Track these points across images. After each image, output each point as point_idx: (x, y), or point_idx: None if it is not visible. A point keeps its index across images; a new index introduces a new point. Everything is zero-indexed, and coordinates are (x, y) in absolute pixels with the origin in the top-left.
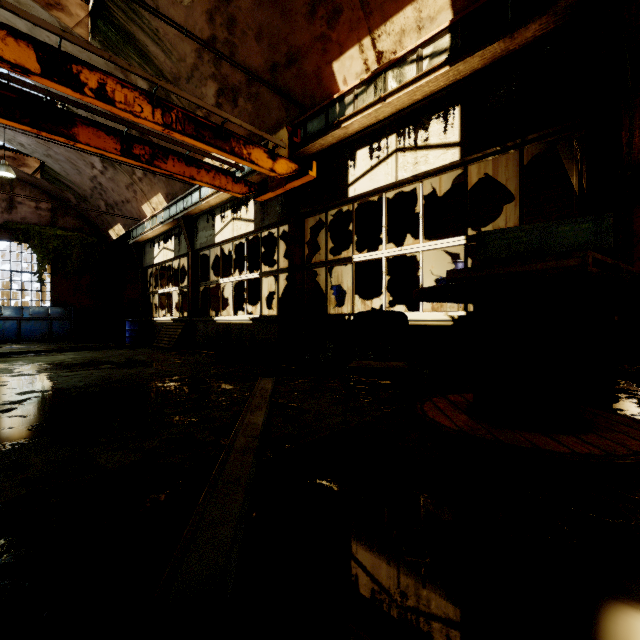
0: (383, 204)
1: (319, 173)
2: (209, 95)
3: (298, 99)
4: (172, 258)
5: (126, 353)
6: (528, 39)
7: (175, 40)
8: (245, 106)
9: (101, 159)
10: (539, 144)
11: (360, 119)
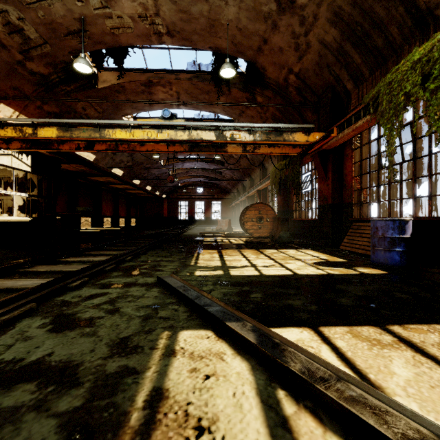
0: None
1: None
2: None
3: None
4: None
5: None
6: (48, 155)
7: None
8: None
9: None
10: (40, 176)
11: None
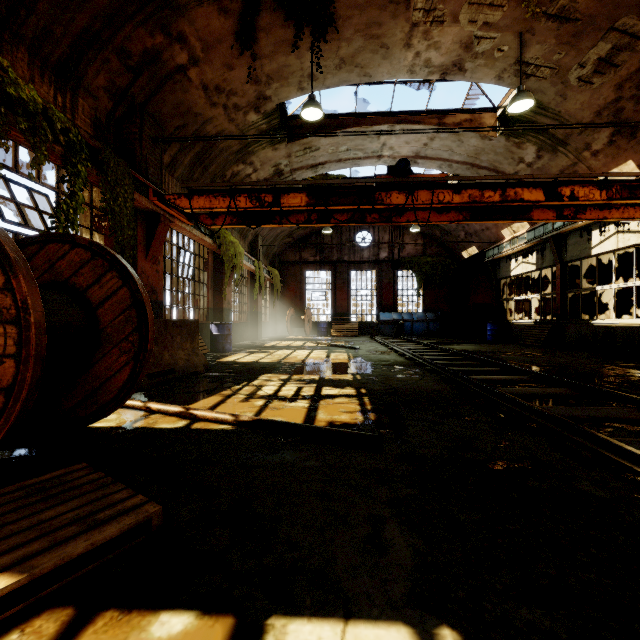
0: None
1: None
2: (601, 138)
3: None
4: (532, 270)
5: (507, 347)
6: None
7: (574, 112)
8: None
9: None
10: None
11: None
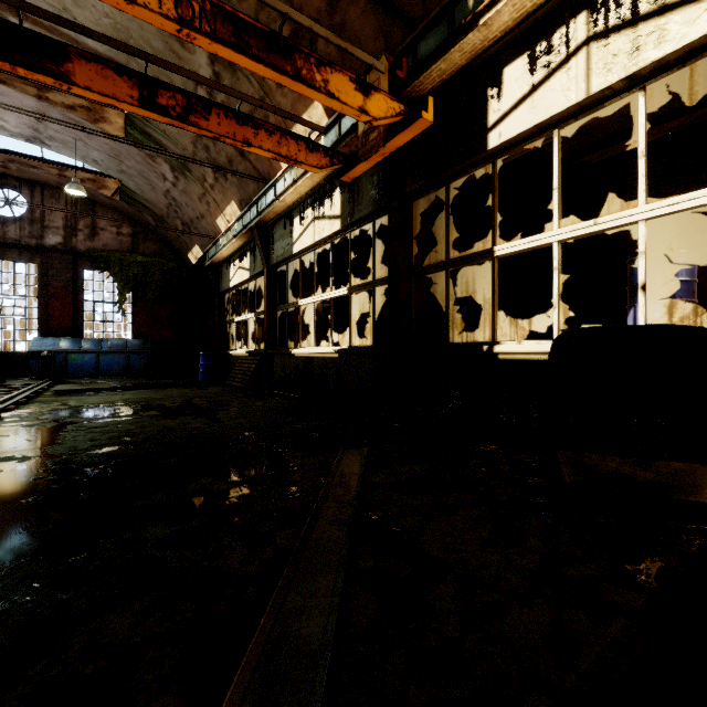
0: (554, 149)
1: (436, 124)
2: None
3: (403, 12)
4: (247, 279)
5: (189, 393)
6: None
7: None
8: (327, 49)
9: (171, 167)
10: None
11: None
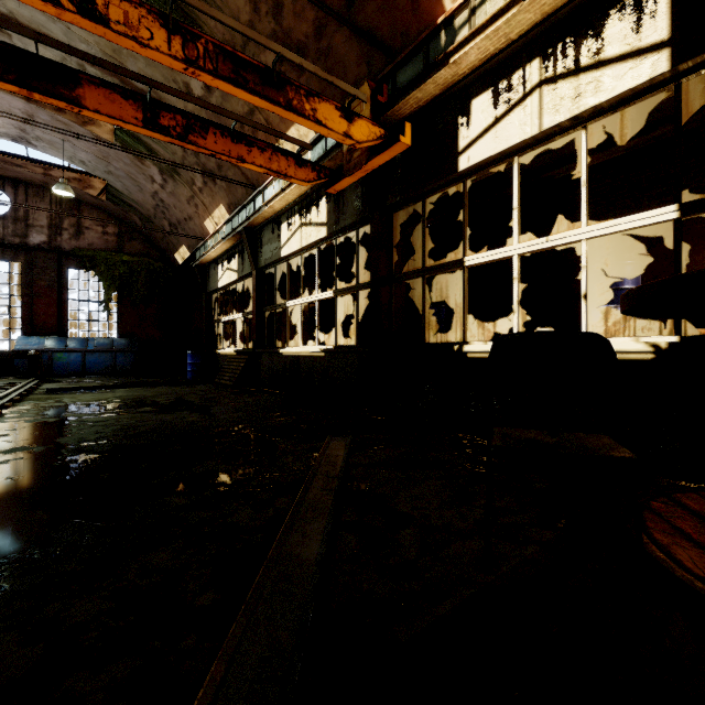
0: (514, 174)
1: (413, 145)
2: (269, 64)
3: (384, 43)
4: (236, 280)
5: (180, 391)
6: None
7: None
8: None
9: (160, 170)
10: None
11: (480, 43)
